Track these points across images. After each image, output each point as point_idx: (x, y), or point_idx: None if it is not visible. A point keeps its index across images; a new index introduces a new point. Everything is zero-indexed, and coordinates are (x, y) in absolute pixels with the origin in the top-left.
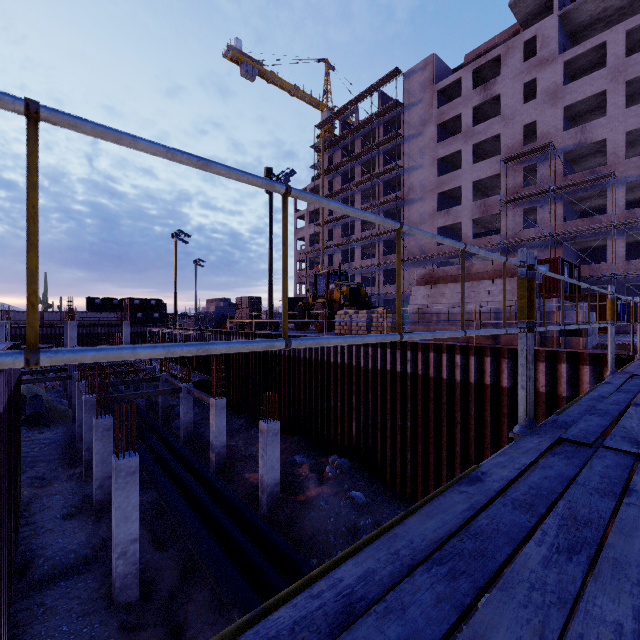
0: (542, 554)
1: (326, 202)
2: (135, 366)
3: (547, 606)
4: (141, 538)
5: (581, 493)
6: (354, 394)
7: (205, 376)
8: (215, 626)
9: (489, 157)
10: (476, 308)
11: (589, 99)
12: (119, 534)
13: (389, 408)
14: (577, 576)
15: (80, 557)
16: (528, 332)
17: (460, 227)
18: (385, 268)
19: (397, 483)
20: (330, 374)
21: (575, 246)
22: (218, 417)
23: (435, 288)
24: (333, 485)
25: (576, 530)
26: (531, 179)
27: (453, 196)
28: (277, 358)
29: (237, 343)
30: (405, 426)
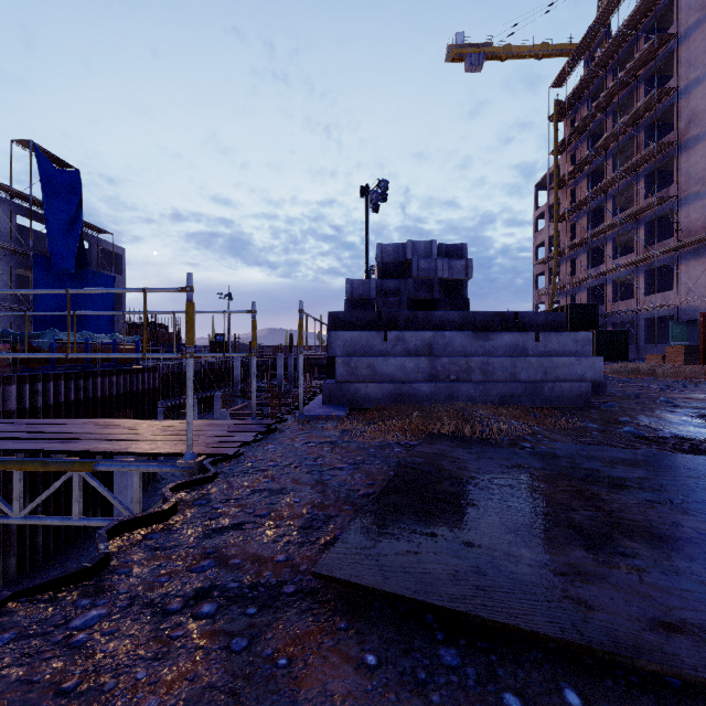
0: None
1: None
2: None
3: None
4: None
5: None
6: None
7: None
8: None
9: None
10: None
11: None
12: None
13: None
14: None
15: None
16: None
17: None
18: (647, 267)
19: None
20: None
21: None
22: None
23: None
24: None
25: None
26: None
27: None
28: None
29: None
30: None
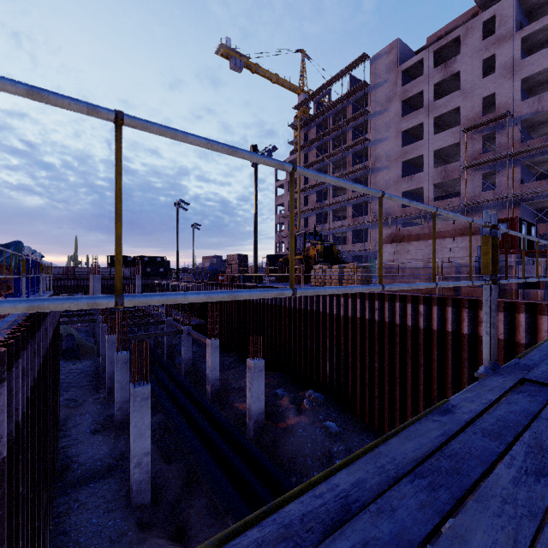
0: (512, 475)
1: (323, 177)
2: (145, 312)
3: (519, 517)
4: (152, 452)
5: (545, 426)
6: (328, 338)
7: (201, 321)
8: (212, 528)
9: (449, 128)
10: (438, 263)
11: (546, 70)
12: (135, 448)
13: (359, 350)
14: (545, 495)
15: (105, 465)
16: (492, 284)
17: (422, 191)
18: (354, 229)
19: (366, 416)
20: (307, 320)
21: (532, 206)
22: (213, 355)
23: (400, 246)
24: (310, 415)
25: (542, 457)
26: (489, 146)
27: (416, 164)
28: (261, 306)
29: (257, 291)
30: (373, 367)
